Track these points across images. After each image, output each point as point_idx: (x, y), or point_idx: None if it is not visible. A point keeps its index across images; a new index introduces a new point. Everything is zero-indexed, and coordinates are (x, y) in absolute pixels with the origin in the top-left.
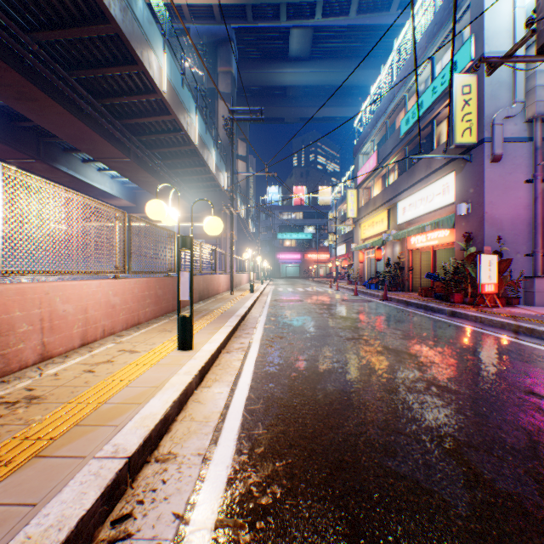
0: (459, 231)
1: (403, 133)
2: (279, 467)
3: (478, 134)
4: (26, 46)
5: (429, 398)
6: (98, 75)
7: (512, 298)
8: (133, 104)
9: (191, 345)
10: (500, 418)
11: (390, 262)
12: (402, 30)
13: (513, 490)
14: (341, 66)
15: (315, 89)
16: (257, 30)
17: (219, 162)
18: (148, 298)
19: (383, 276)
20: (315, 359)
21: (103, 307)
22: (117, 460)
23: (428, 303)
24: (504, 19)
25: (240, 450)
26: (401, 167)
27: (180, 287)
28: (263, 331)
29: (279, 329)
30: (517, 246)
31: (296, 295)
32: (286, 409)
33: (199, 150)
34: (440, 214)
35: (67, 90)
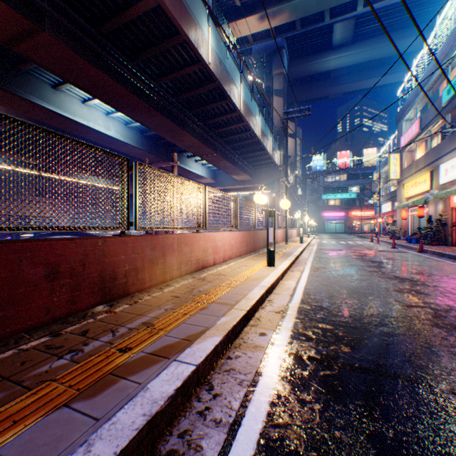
0: None
1: (444, 101)
2: (319, 300)
3: None
4: (173, 104)
5: (405, 294)
6: (204, 109)
7: None
8: (221, 120)
9: (273, 264)
10: (442, 303)
11: (432, 219)
12: None
13: (419, 314)
14: (384, 41)
15: (358, 66)
16: (303, 33)
17: (274, 145)
18: (243, 242)
19: (424, 232)
20: (343, 277)
21: (228, 245)
22: (265, 287)
23: None
24: None
25: (304, 295)
26: None
27: (268, 235)
28: (310, 264)
29: (321, 264)
30: None
31: (337, 246)
32: (323, 289)
33: (260, 141)
34: None
35: (189, 122)
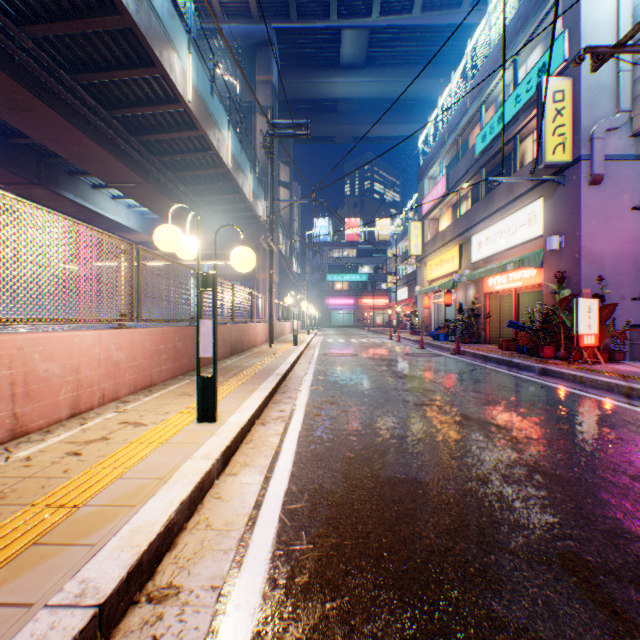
0: (549, 270)
1: (478, 152)
2: (330, 612)
3: (574, 151)
4: (18, 42)
5: (534, 491)
6: (108, 79)
7: (617, 352)
8: (151, 117)
9: (215, 416)
10: (639, 524)
11: (462, 308)
12: (475, 31)
13: None
14: (402, 75)
15: (372, 103)
16: (302, 31)
17: (257, 189)
18: (164, 353)
19: (454, 325)
20: (376, 433)
21: (102, 365)
22: (80, 611)
23: (512, 359)
24: (605, 9)
25: (274, 579)
26: (476, 193)
27: (200, 340)
28: (308, 394)
29: (329, 391)
30: (621, 289)
31: (349, 348)
32: (339, 509)
33: (232, 174)
34: (525, 250)
35: (70, 98)
